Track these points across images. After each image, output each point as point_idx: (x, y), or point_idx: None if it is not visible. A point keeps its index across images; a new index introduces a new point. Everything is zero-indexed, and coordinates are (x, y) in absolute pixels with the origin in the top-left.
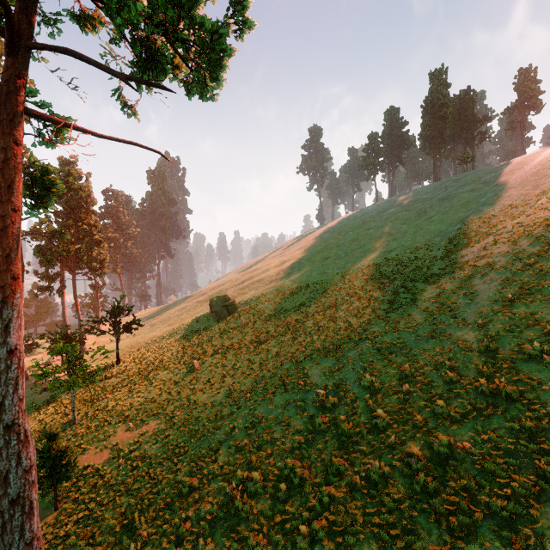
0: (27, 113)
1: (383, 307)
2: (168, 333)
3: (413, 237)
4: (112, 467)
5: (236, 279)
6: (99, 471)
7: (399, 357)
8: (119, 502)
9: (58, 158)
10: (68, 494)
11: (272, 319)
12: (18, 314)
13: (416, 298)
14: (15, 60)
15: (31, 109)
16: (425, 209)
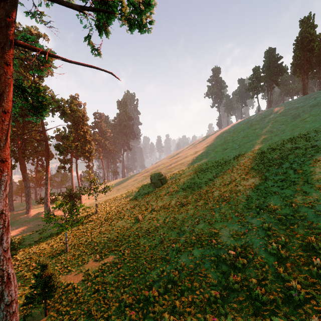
0: (16, 43)
1: (277, 184)
2: (126, 195)
3: (292, 133)
4: (83, 288)
5: (167, 163)
6: (75, 289)
7: (300, 229)
8: (82, 320)
9: (69, 96)
10: (54, 304)
11: (190, 189)
12: (5, 188)
13: (307, 178)
14: (5, 4)
15: (19, 41)
16: (299, 113)
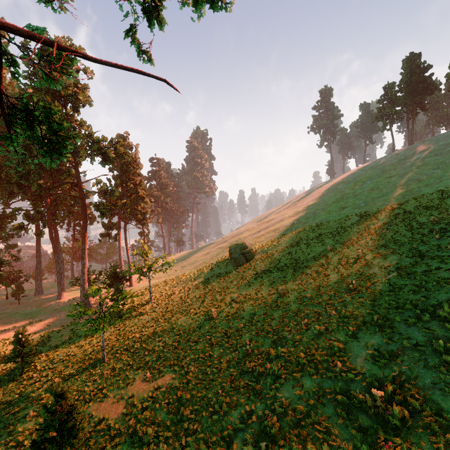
0: (0, 25)
1: (446, 266)
2: (194, 275)
3: None
4: (122, 427)
5: (253, 228)
6: (110, 429)
7: None
8: None
9: (117, 135)
10: None
11: (290, 269)
12: None
13: None
14: None
15: (6, 22)
16: None
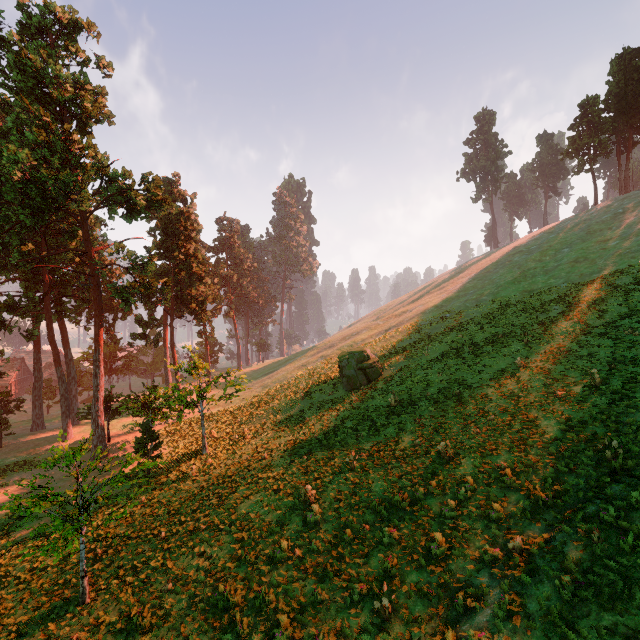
0: None
1: None
2: (280, 404)
3: None
4: None
5: (376, 326)
6: None
7: None
8: None
9: (162, 179)
10: None
11: (450, 400)
12: None
13: None
14: None
15: None
16: None
